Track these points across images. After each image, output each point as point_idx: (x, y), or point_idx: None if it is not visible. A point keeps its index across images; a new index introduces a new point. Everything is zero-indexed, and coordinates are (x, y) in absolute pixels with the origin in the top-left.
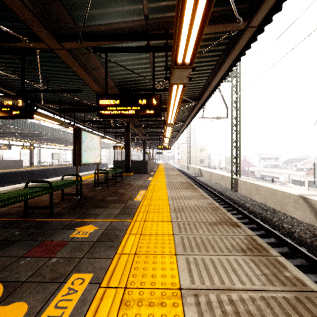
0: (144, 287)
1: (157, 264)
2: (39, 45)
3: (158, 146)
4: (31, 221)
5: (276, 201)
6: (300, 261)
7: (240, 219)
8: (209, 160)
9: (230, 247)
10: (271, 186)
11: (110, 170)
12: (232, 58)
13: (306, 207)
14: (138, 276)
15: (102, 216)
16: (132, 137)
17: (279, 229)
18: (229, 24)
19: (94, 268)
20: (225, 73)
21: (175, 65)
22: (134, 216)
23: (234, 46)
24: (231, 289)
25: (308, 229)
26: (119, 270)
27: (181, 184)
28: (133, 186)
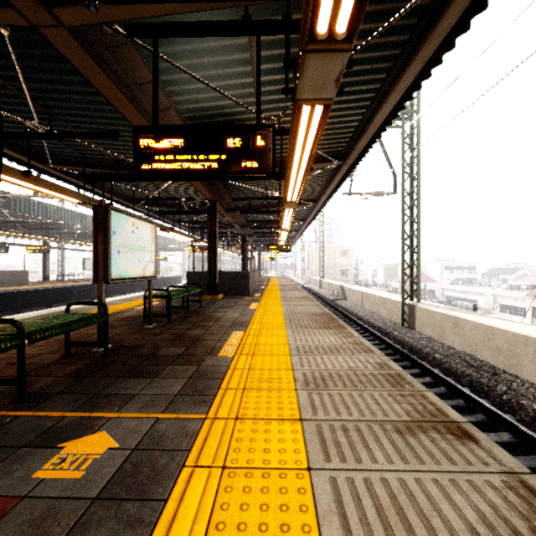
0: None
1: None
2: (5, 16)
3: (269, 246)
4: None
5: (495, 351)
6: None
7: (428, 386)
8: (357, 271)
9: (482, 529)
10: (484, 321)
11: (177, 290)
12: (423, 59)
13: None
14: None
15: (139, 401)
16: (222, 231)
17: (513, 410)
18: None
19: None
20: (404, 95)
21: (311, 41)
22: (213, 403)
23: (432, 28)
24: None
25: None
26: None
27: (312, 316)
28: (220, 322)
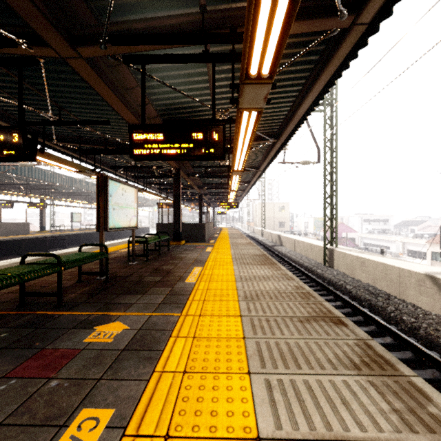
0: (198, 434)
1: (219, 391)
2: (44, 51)
3: (221, 203)
4: (28, 315)
5: (390, 282)
6: (431, 373)
7: (339, 308)
8: (292, 223)
9: (334, 361)
10: (382, 260)
11: (152, 237)
12: (329, 73)
13: (436, 291)
14: (188, 413)
15: (136, 307)
16: (183, 191)
17: (397, 323)
18: (326, 19)
19: (118, 399)
20: (318, 95)
21: (247, 79)
22: (184, 307)
23: (333, 55)
24: (343, 438)
25: (440, 323)
26: (158, 401)
27: (253, 257)
28: (184, 260)
